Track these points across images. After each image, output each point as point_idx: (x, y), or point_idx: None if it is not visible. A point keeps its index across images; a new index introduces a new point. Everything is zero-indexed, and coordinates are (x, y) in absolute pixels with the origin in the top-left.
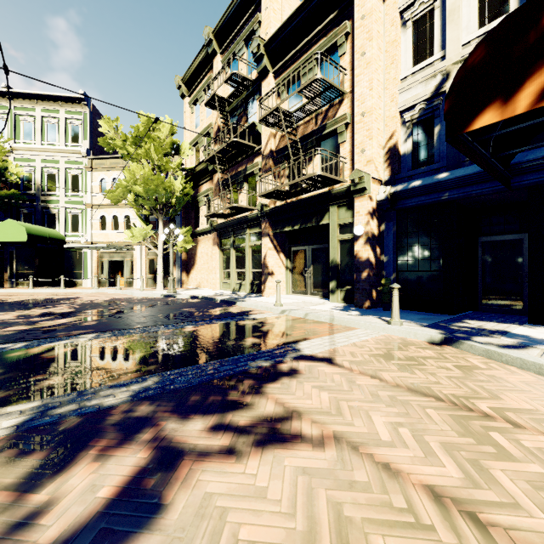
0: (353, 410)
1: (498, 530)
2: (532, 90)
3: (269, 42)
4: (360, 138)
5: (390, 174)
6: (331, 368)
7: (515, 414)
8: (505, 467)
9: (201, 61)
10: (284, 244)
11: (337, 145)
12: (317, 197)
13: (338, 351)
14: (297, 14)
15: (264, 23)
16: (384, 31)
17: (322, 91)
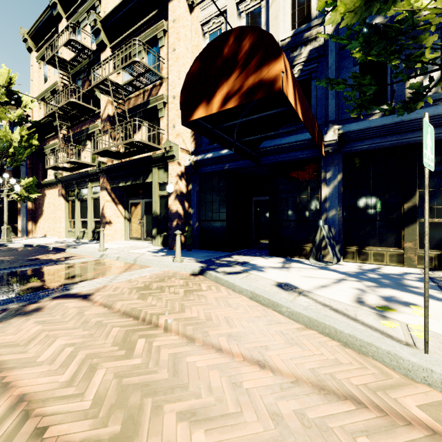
0: (46, 338)
1: (37, 419)
2: (219, 98)
3: (105, 20)
4: (172, 116)
5: (195, 147)
6: (79, 303)
7: (179, 322)
8: (114, 365)
9: (47, 20)
10: (122, 197)
11: (159, 119)
12: (142, 159)
13: (107, 287)
14: (127, 2)
15: (103, 2)
16: (191, 36)
17: (144, 72)
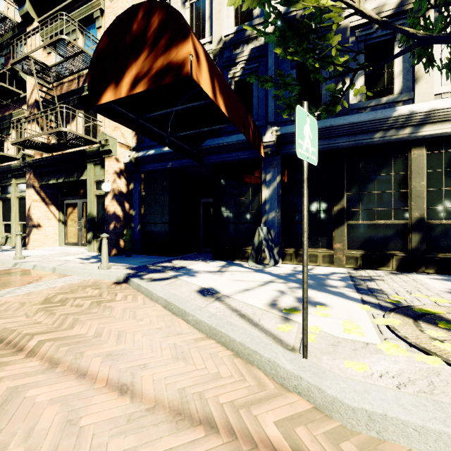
0: None
1: None
2: (128, 80)
3: None
4: None
5: (136, 142)
6: None
7: (55, 342)
8: None
9: None
10: (56, 197)
11: None
12: (75, 153)
13: None
14: None
15: None
16: None
17: (75, 53)
